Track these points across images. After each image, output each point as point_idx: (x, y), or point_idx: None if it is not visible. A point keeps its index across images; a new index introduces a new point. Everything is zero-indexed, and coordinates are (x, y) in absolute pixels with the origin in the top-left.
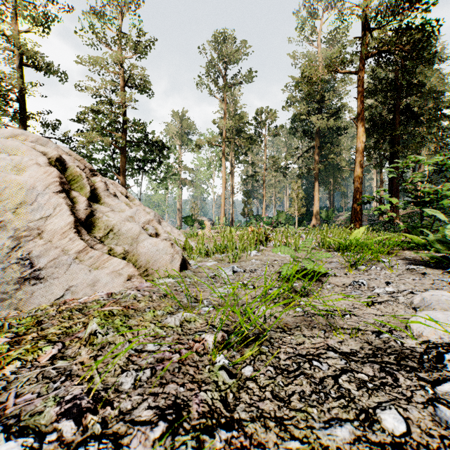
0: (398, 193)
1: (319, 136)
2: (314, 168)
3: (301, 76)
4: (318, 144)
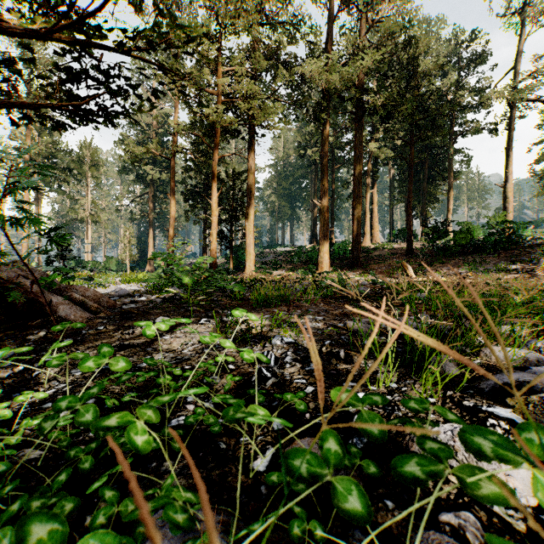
0: (206, 248)
1: (154, 184)
2: (149, 215)
3: (125, 150)
4: (153, 192)
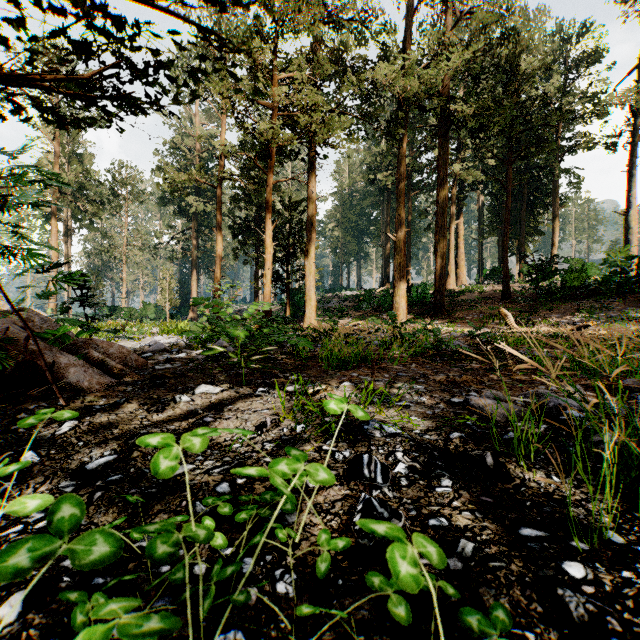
0: (257, 292)
1: (197, 217)
2: (192, 253)
3: (164, 177)
4: (197, 227)
